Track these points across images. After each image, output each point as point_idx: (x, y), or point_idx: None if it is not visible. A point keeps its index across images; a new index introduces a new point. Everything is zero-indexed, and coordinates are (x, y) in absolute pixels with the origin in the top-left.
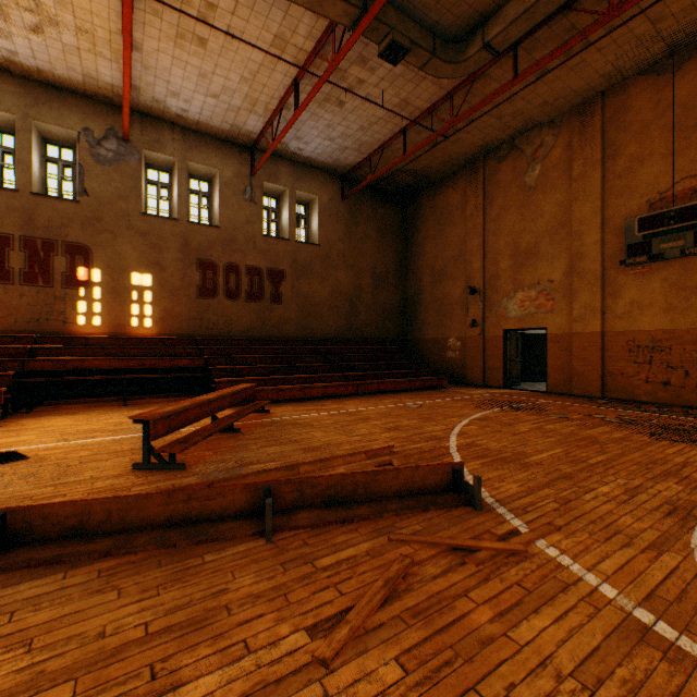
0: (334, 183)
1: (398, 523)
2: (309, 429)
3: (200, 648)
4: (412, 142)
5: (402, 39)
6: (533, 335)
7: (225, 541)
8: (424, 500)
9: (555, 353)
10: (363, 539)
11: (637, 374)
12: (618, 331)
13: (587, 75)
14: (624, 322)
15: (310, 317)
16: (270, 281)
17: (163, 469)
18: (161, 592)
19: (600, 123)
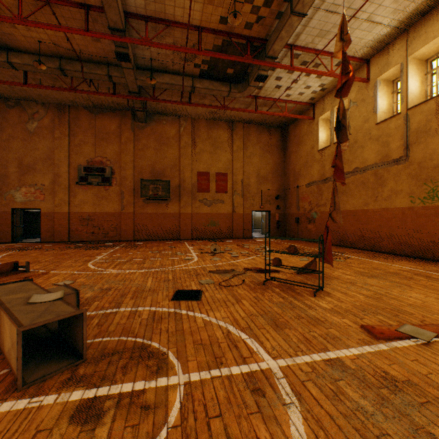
0: None
1: None
2: None
3: None
4: None
5: None
6: (31, 212)
7: None
8: (5, 274)
9: (47, 222)
10: None
11: (84, 230)
12: (76, 212)
13: (63, 96)
14: (79, 208)
15: None
16: None
17: None
18: None
19: (69, 119)
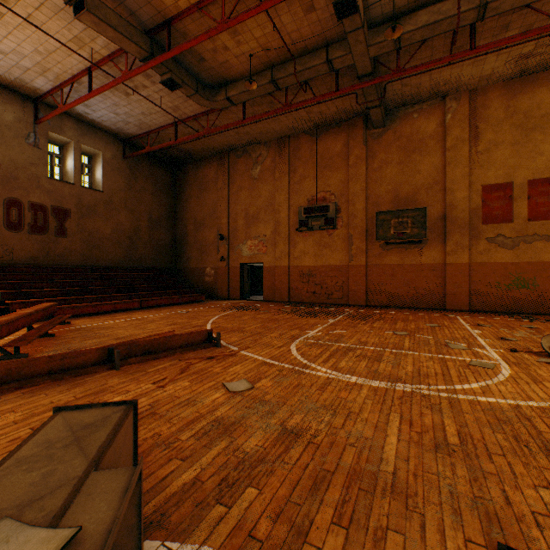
0: (117, 144)
1: (183, 356)
2: (113, 329)
3: (108, 395)
4: (181, 131)
5: (177, 79)
6: (258, 267)
7: (93, 374)
8: (195, 347)
9: (268, 277)
10: (167, 362)
11: (304, 288)
12: (296, 266)
13: (281, 126)
14: (298, 261)
15: (95, 249)
16: (56, 217)
17: (10, 359)
18: (72, 390)
19: (288, 152)
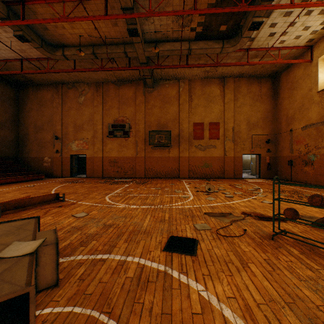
0: None
1: (42, 207)
2: None
3: None
4: (26, 65)
5: (27, 36)
6: (82, 157)
7: None
8: (48, 202)
9: (89, 163)
10: (33, 211)
11: (111, 169)
12: (107, 156)
13: (98, 76)
14: (108, 154)
15: None
16: None
17: None
18: None
19: (102, 92)
